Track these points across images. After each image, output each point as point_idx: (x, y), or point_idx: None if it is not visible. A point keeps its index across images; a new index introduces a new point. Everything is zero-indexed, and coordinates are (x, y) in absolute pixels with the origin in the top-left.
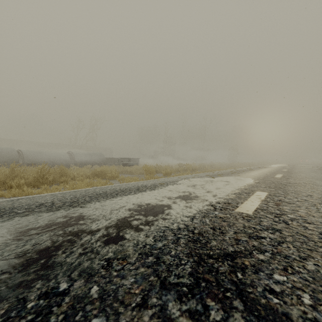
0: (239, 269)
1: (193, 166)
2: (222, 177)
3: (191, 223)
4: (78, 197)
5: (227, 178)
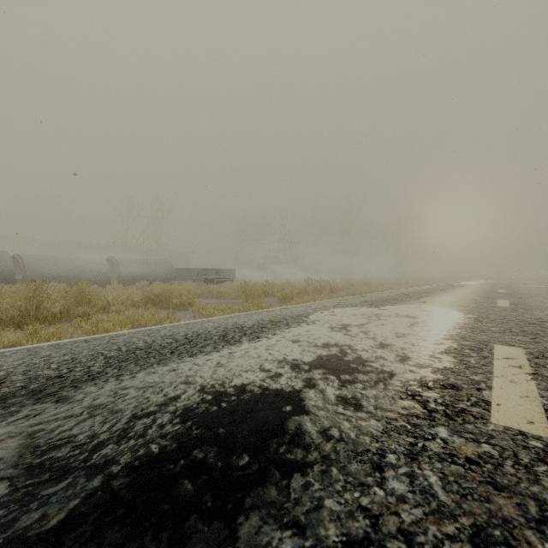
0: None
1: (333, 284)
2: (394, 307)
3: (384, 497)
4: (79, 360)
5: (405, 308)
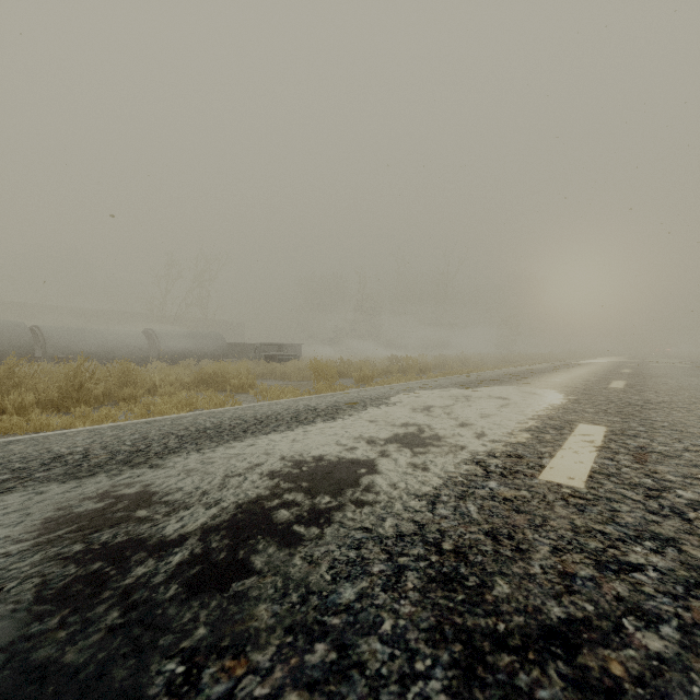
0: (599, 699)
1: (423, 363)
2: (489, 388)
3: (432, 516)
4: (151, 438)
5: (501, 390)
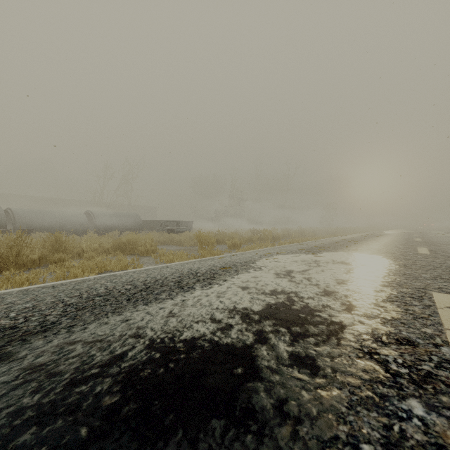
0: None
1: (274, 233)
2: (329, 254)
3: None
4: (38, 308)
5: (339, 255)
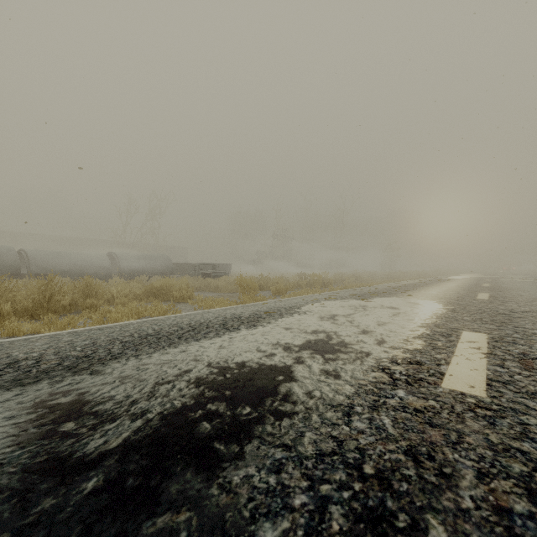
0: None
1: (325, 278)
2: (380, 299)
3: (349, 430)
4: (99, 344)
5: (390, 301)
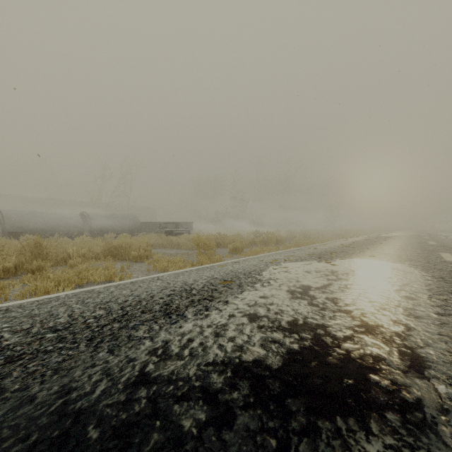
0: None
1: (278, 236)
2: (345, 262)
3: None
4: None
5: (356, 263)
